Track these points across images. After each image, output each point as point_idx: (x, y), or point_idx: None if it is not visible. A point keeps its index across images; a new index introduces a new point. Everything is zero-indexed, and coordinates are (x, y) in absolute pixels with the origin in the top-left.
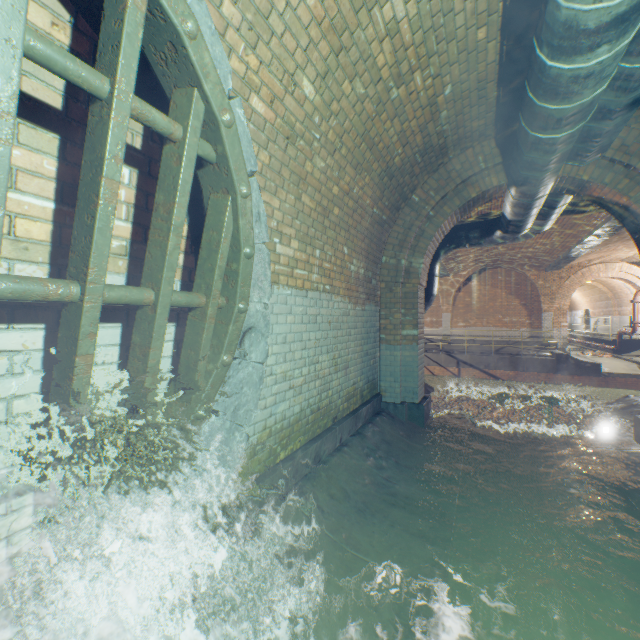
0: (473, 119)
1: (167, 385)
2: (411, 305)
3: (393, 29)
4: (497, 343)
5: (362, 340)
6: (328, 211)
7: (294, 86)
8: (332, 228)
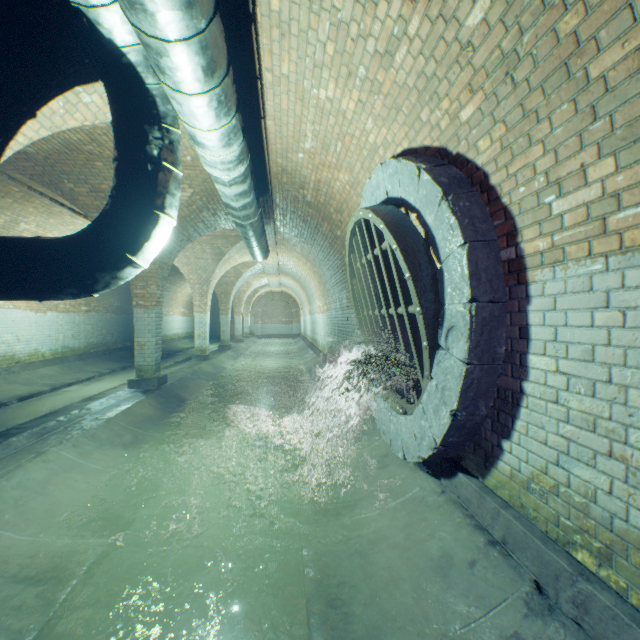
0: None
1: None
2: None
3: None
4: None
5: None
6: None
7: (469, 45)
8: None
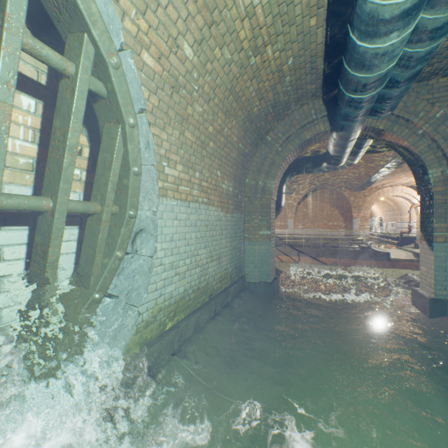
0: (308, 84)
1: (71, 275)
2: (266, 213)
3: (251, 12)
4: (324, 239)
5: (231, 238)
6: (205, 144)
7: (177, 48)
8: (208, 157)
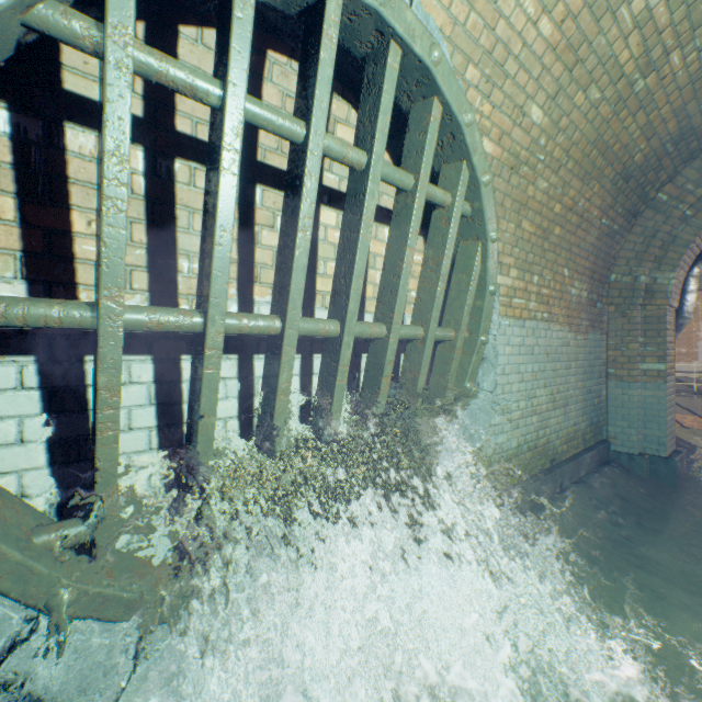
0: None
1: None
2: (654, 332)
3: (643, 19)
4: None
5: (583, 375)
6: (547, 232)
7: (522, 117)
8: (551, 250)
